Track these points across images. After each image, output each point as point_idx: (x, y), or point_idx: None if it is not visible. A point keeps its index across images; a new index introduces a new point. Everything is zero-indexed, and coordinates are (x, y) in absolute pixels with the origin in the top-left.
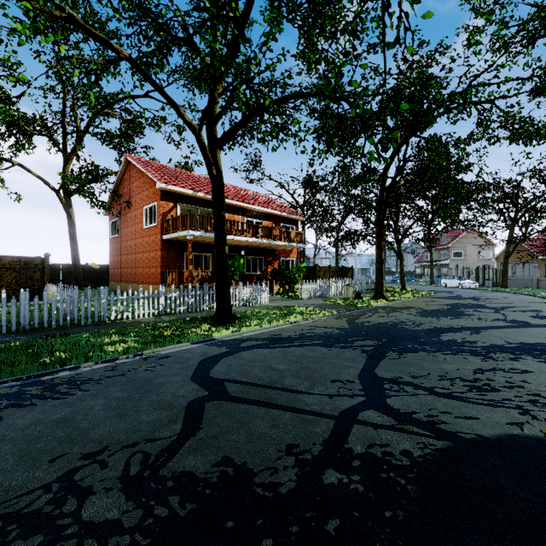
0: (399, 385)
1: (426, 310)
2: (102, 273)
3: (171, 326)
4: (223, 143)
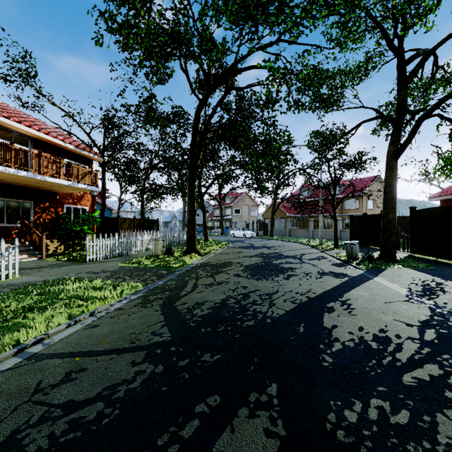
0: None
1: (247, 265)
2: None
3: None
4: None
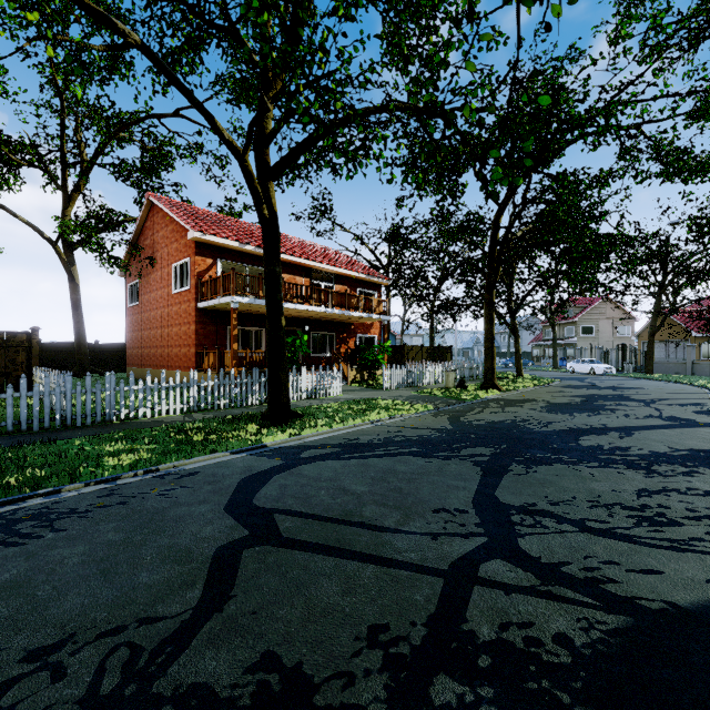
0: (534, 516)
1: (554, 403)
2: (118, 354)
3: (204, 427)
4: (279, 173)
